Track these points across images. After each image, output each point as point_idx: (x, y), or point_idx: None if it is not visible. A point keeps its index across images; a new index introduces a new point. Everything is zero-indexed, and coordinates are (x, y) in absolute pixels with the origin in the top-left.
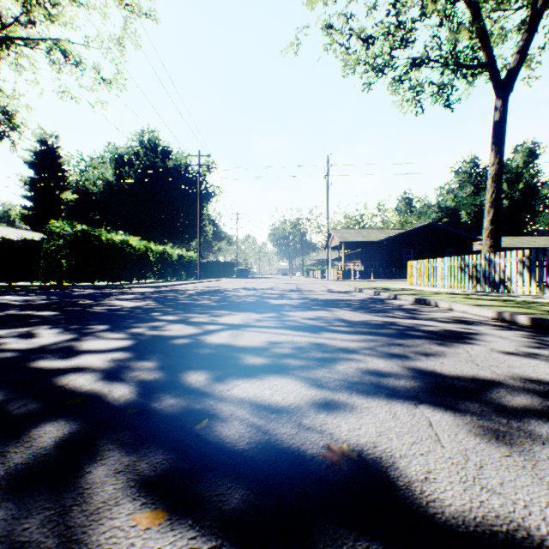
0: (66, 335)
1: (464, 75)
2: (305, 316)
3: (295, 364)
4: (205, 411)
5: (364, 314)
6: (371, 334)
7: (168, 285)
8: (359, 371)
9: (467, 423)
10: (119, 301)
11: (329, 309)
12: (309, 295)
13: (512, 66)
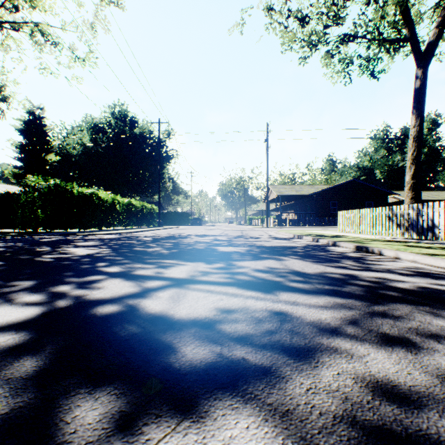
0: None
1: (387, 49)
2: (255, 267)
3: (256, 366)
4: None
5: (315, 264)
6: (337, 296)
7: (130, 232)
8: (365, 388)
9: None
10: (75, 248)
11: (277, 257)
12: (254, 242)
13: (432, 39)
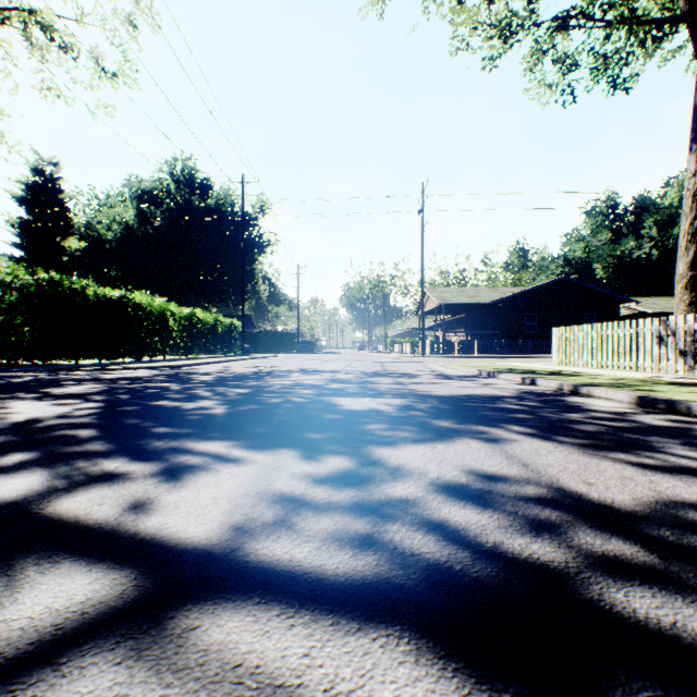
0: None
1: (640, 40)
2: (443, 476)
3: None
4: None
5: (600, 457)
6: None
7: (187, 364)
8: None
9: None
10: (30, 402)
11: (482, 431)
12: (410, 385)
13: None
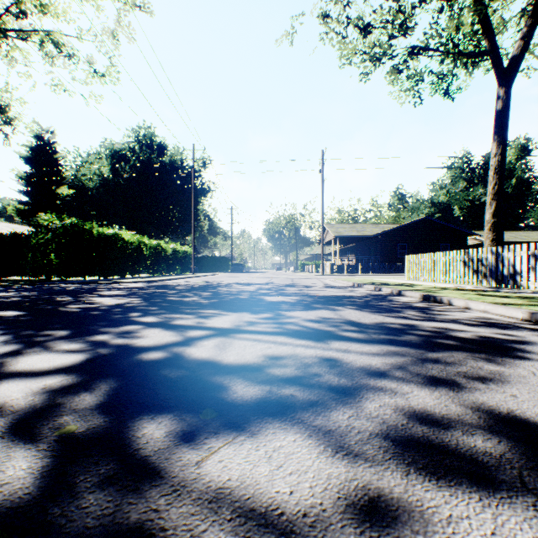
0: (7, 346)
1: (464, 64)
2: (306, 318)
3: (303, 400)
4: (142, 536)
5: (373, 314)
6: (392, 344)
7: (160, 279)
8: (402, 415)
9: None
10: (101, 298)
11: (332, 307)
12: (306, 291)
13: (516, 53)
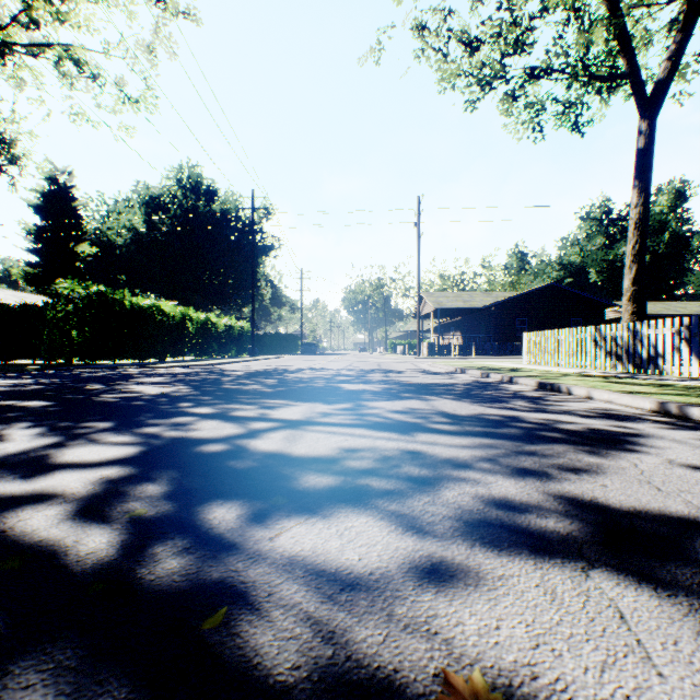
0: (47, 438)
1: (597, 89)
2: (392, 408)
3: (379, 489)
4: (225, 586)
5: (473, 405)
6: (487, 437)
7: (211, 364)
8: (480, 502)
9: (687, 614)
10: (140, 386)
11: (424, 397)
12: (395, 377)
13: (661, 77)
